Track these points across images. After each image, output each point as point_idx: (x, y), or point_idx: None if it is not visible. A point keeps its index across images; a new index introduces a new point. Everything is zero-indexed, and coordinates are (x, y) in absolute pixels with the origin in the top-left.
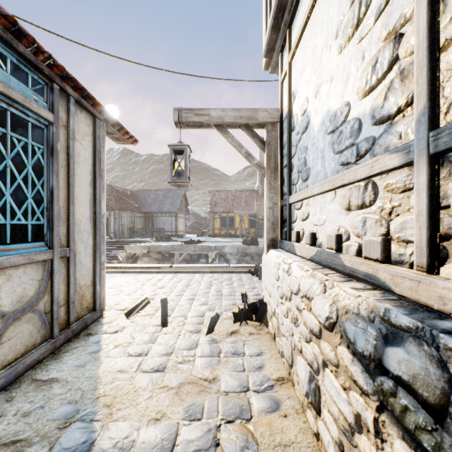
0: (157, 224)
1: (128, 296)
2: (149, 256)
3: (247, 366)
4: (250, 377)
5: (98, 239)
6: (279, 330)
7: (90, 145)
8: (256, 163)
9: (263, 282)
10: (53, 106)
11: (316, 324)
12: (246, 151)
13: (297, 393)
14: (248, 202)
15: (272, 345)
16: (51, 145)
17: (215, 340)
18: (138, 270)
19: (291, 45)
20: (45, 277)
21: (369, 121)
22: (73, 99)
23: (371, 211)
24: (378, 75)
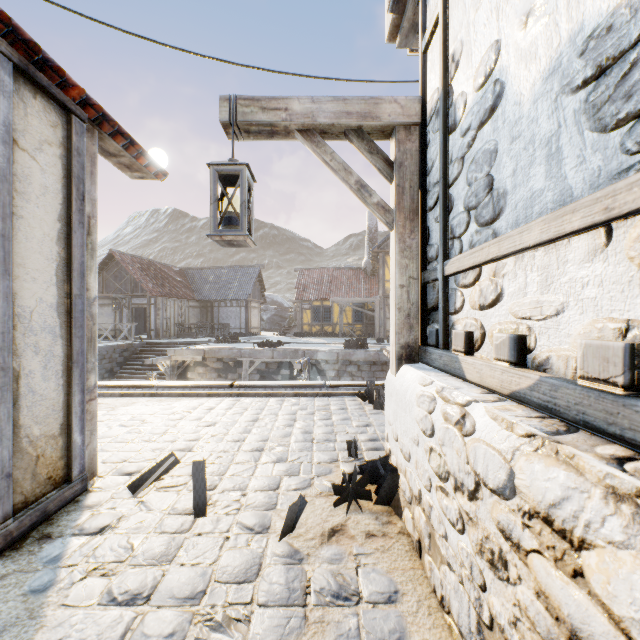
0: (219, 317)
1: (148, 444)
2: (204, 365)
3: None
4: None
5: (77, 344)
6: (433, 545)
7: (59, 164)
8: (375, 202)
9: (388, 424)
10: None
11: None
12: (357, 179)
13: None
14: (352, 285)
15: (417, 567)
16: None
17: (297, 552)
18: (177, 392)
19: None
20: None
21: None
22: (10, 63)
23: None
24: None
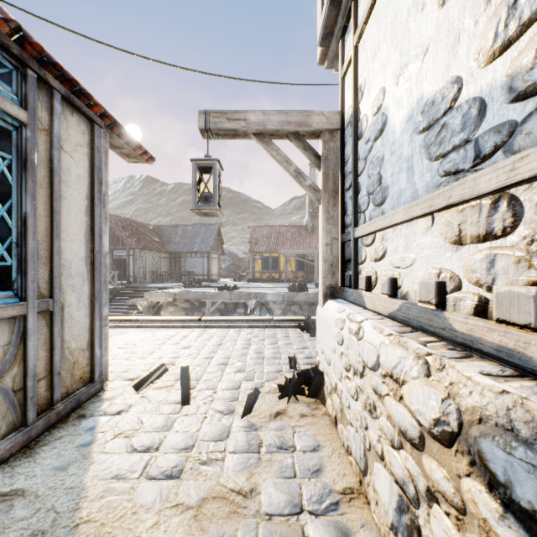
0: (185, 266)
1: (141, 360)
2: (175, 305)
3: (299, 469)
4: (304, 488)
5: (97, 285)
6: (343, 415)
7: (86, 159)
8: (308, 184)
9: (317, 343)
10: (26, 100)
11: (413, 425)
12: (295, 168)
13: (375, 518)
14: (295, 239)
15: (333, 433)
16: (23, 156)
17: (253, 425)
18: (158, 324)
19: (357, 23)
20: (14, 340)
21: (503, 98)
22: (59, 95)
23: (506, 244)
24: (524, 17)
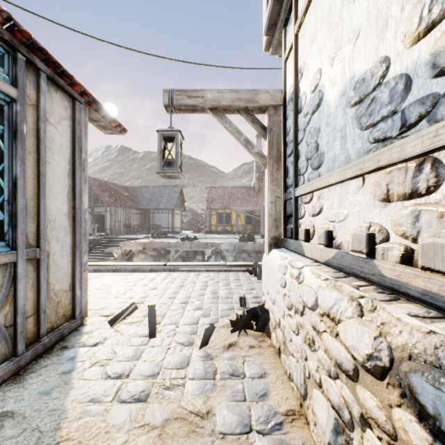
0: (153, 220)
1: (115, 299)
2: (145, 253)
3: (248, 394)
4: (252, 410)
5: (78, 237)
6: (285, 347)
7: (68, 130)
8: (256, 152)
9: (264, 285)
10: (16, 79)
11: (348, 359)
12: (245, 138)
13: (314, 437)
14: (244, 198)
15: (277, 362)
16: (14, 126)
17: (209, 355)
18: (130, 269)
19: (297, 15)
20: (6, 283)
21: (427, 74)
22: (45, 75)
23: (430, 201)
24: None
